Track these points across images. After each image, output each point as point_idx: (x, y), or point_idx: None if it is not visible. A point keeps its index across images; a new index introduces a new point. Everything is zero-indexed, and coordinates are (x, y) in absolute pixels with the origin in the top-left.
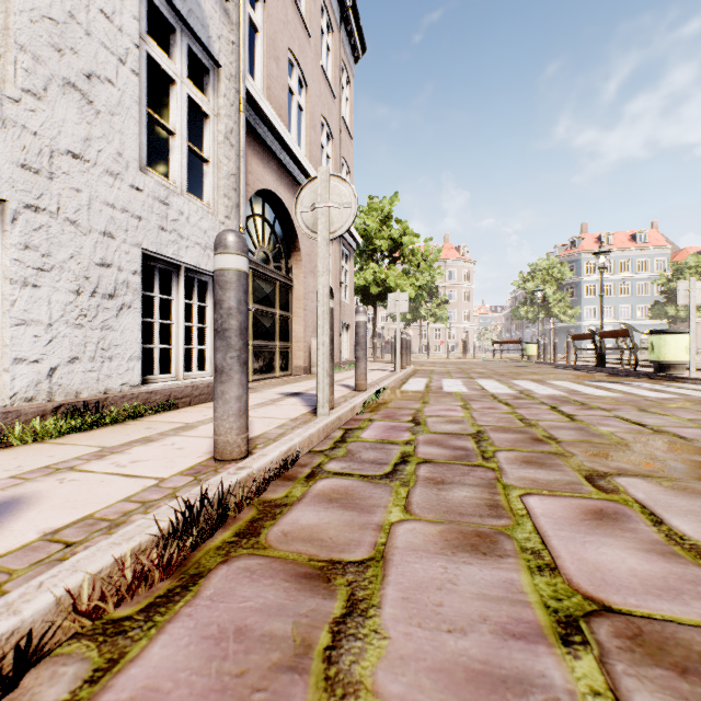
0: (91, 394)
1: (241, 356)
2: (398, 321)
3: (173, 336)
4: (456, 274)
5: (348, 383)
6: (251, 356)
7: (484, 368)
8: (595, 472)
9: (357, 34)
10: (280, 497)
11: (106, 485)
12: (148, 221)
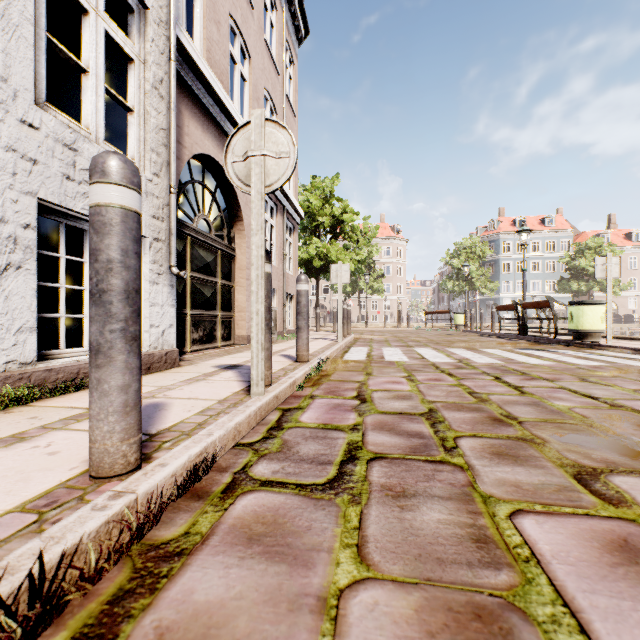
0: None
1: (128, 329)
2: (339, 292)
3: (86, 304)
4: (391, 251)
5: (290, 354)
6: (190, 326)
7: (419, 336)
8: (582, 468)
9: (301, 16)
10: (177, 536)
11: None
12: (47, 167)
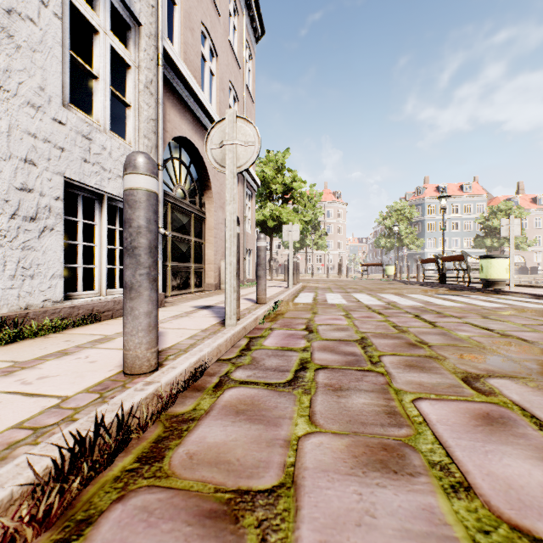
0: (11, 310)
1: (151, 273)
2: (290, 247)
3: (97, 257)
4: (333, 213)
5: (251, 297)
6: (170, 275)
7: (356, 285)
8: (469, 374)
9: (258, 19)
10: (188, 411)
11: (2, 408)
12: (71, 153)
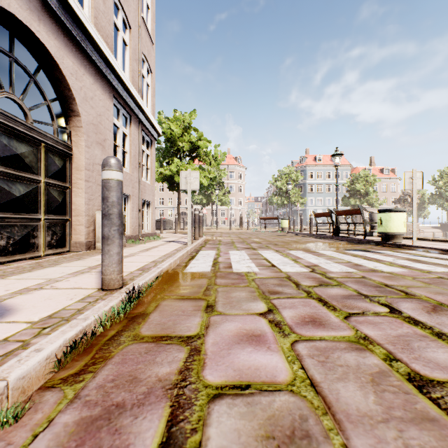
0: None
1: None
2: (189, 197)
3: None
4: (234, 175)
5: None
6: None
7: (258, 237)
8: None
9: None
10: None
11: None
12: None
